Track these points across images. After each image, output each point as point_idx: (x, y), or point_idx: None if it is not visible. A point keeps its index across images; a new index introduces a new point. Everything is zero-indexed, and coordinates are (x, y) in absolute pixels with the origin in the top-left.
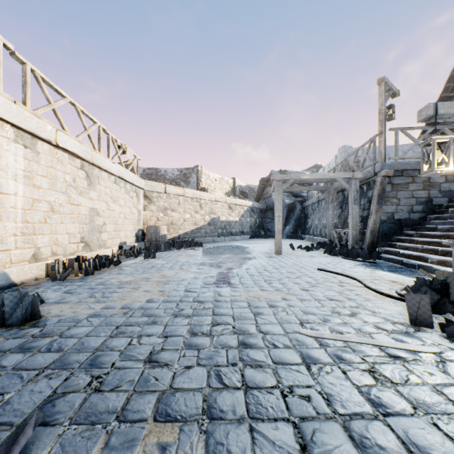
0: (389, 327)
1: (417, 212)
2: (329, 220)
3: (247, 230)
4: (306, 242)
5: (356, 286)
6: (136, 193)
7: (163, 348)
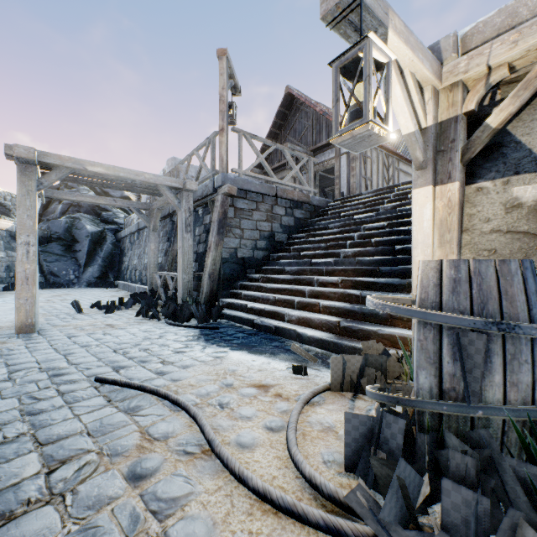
0: None
1: (261, 249)
2: (151, 257)
3: None
4: (117, 293)
5: (188, 461)
6: None
7: None
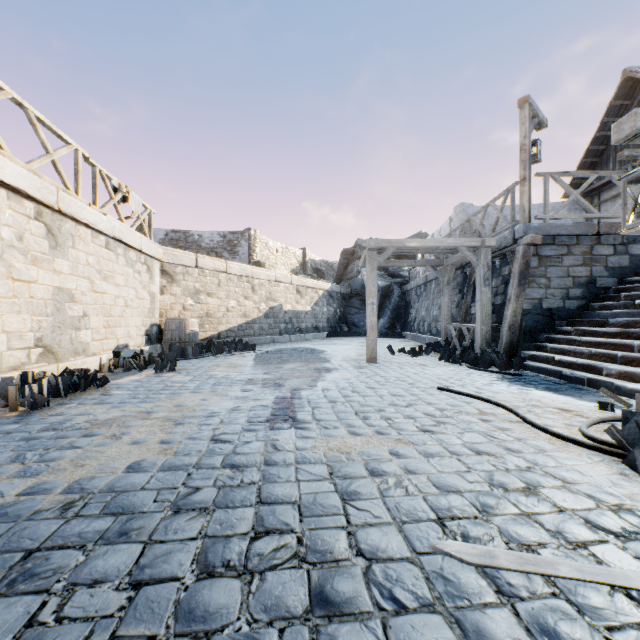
0: (613, 523)
1: (575, 298)
2: (444, 310)
3: (323, 325)
4: (408, 343)
5: (510, 422)
6: (147, 266)
7: (115, 636)
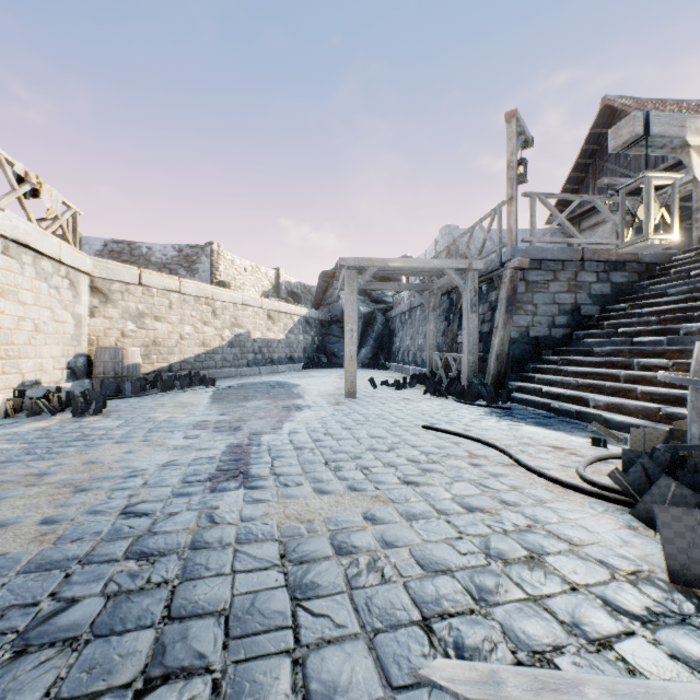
0: (635, 601)
1: (560, 326)
2: (430, 338)
3: (299, 356)
4: (392, 375)
5: (503, 465)
6: (70, 280)
7: None
